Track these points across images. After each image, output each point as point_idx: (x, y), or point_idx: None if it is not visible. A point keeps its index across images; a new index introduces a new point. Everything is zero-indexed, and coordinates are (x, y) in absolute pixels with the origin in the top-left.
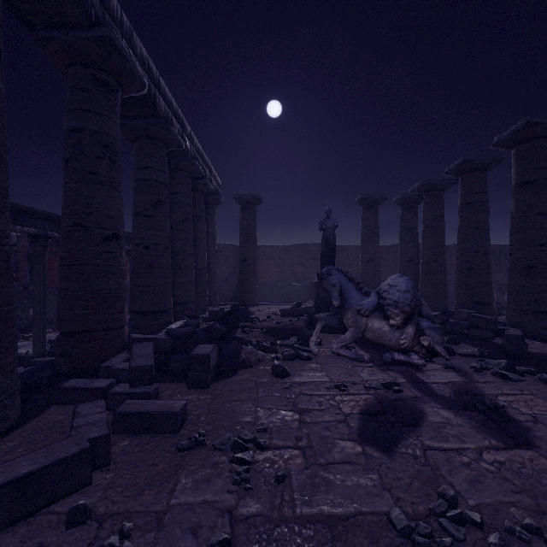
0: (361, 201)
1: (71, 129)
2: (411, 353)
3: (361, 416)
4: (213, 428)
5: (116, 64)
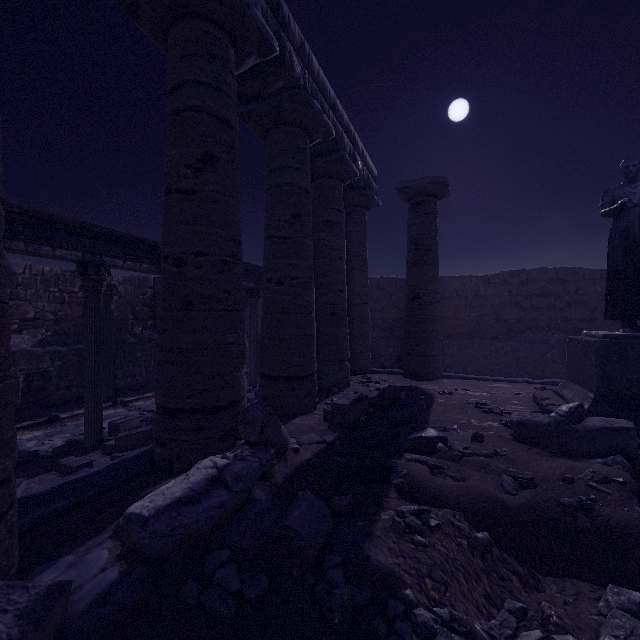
0: None
1: None
2: None
3: None
4: None
5: None
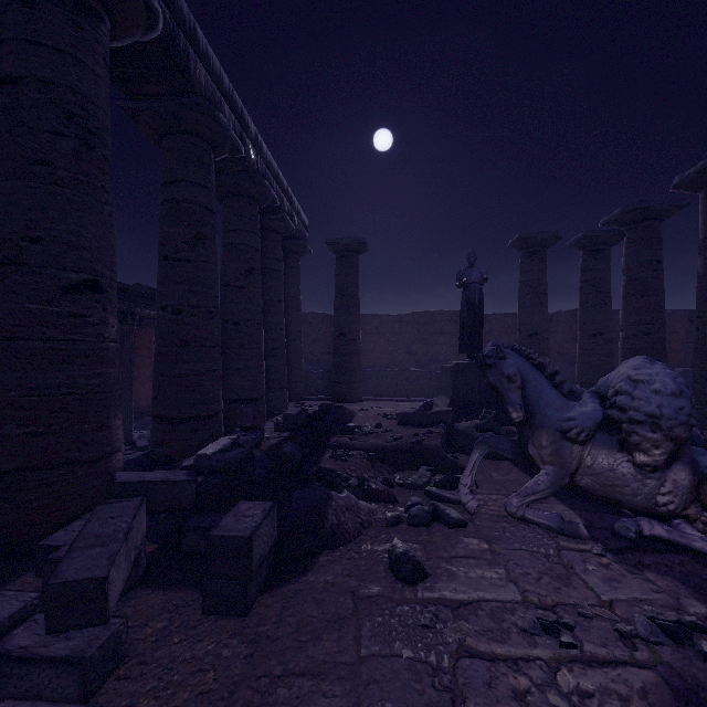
0: (520, 243)
1: (2, 79)
2: (677, 521)
3: None
4: None
5: None
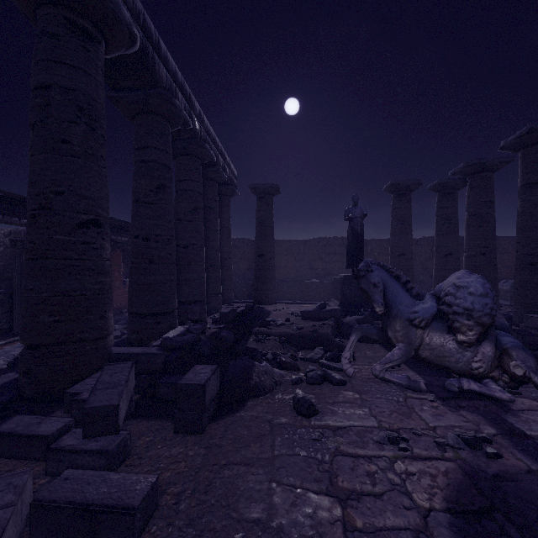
0: (391, 188)
1: (37, 86)
2: (486, 380)
3: (453, 519)
4: (195, 535)
5: (93, 2)
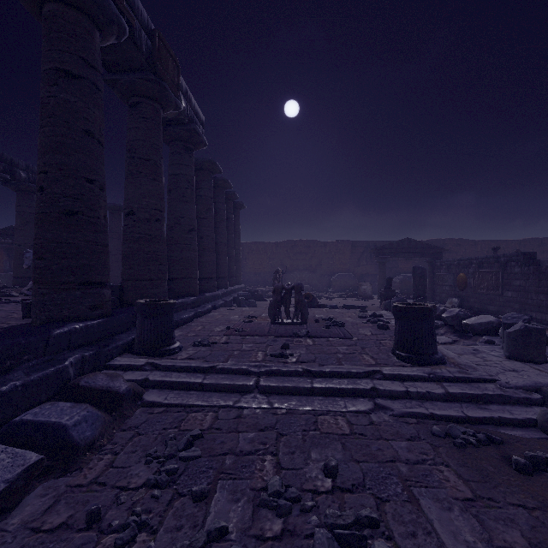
0: None
1: None
2: None
3: None
4: None
5: None
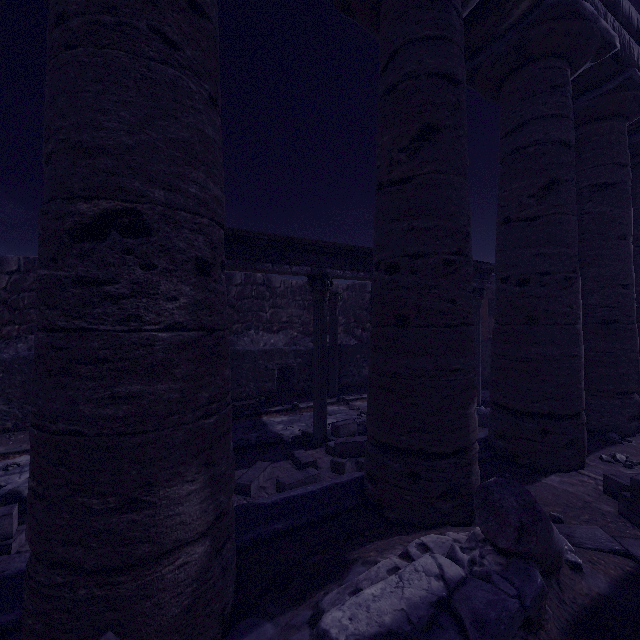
0: None
1: None
2: None
3: None
4: None
5: None
